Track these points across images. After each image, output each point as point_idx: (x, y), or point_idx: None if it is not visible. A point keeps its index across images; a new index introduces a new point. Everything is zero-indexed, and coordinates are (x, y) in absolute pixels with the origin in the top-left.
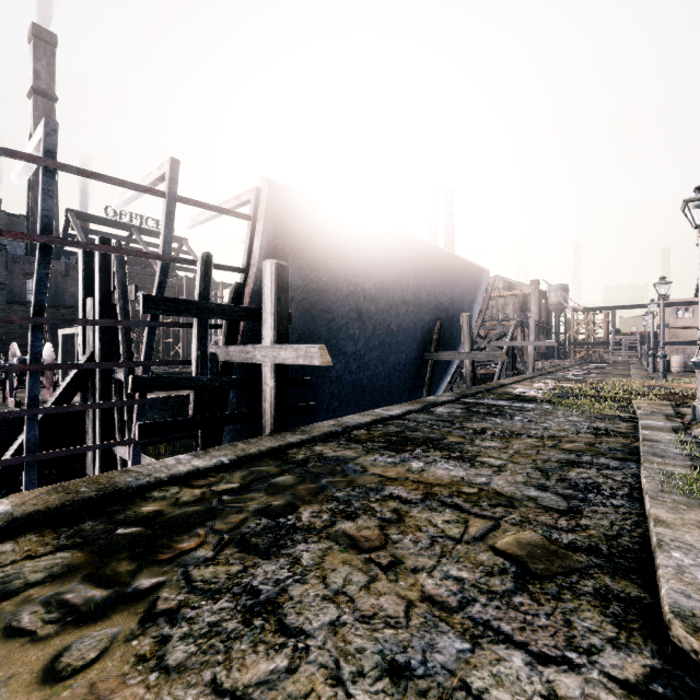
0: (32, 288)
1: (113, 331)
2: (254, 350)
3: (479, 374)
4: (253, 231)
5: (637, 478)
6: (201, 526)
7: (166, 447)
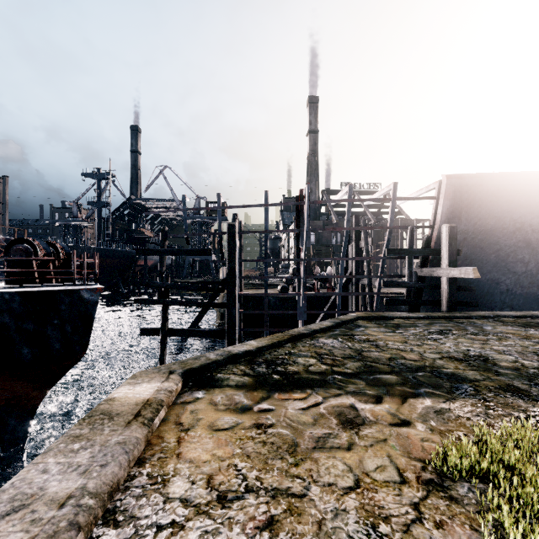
0: None
1: (360, 261)
2: (436, 270)
3: None
4: (436, 204)
5: None
6: (413, 327)
7: None
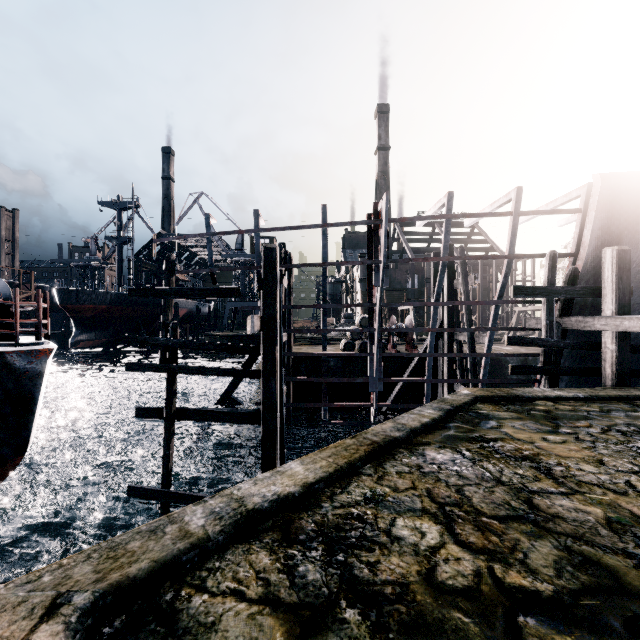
0: None
1: (454, 307)
2: (592, 320)
3: None
4: (582, 221)
5: None
6: (583, 420)
7: None
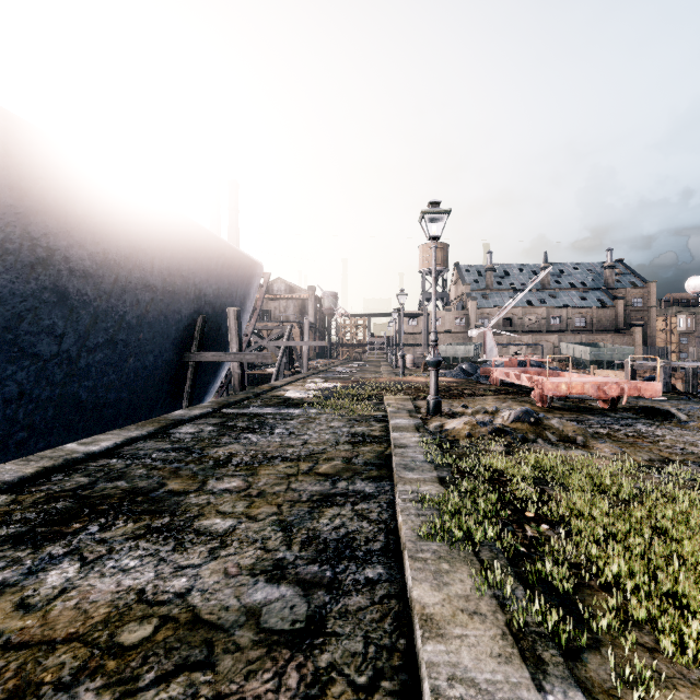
0: None
1: None
2: None
3: (260, 375)
4: None
5: (392, 509)
6: None
7: None
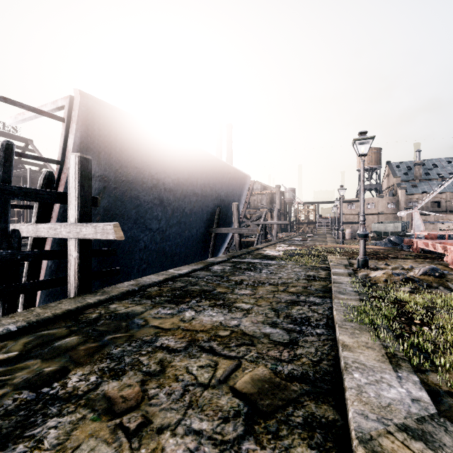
0: None
1: None
2: (60, 227)
3: (246, 241)
4: (67, 131)
5: (331, 310)
6: None
7: None
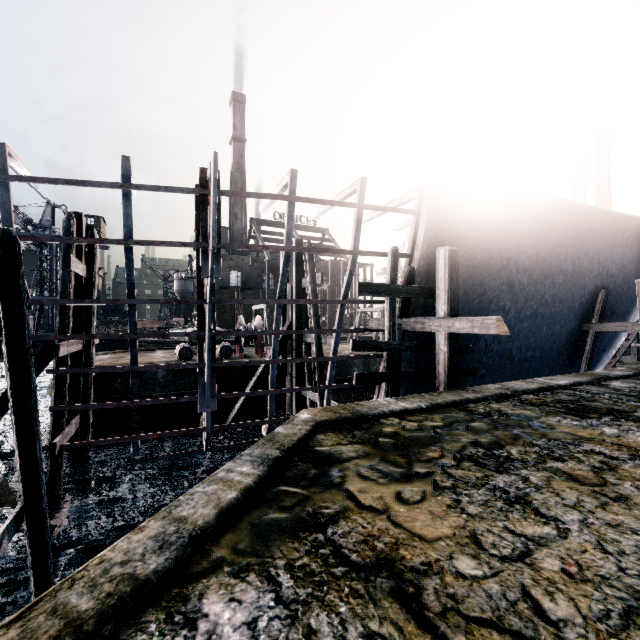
0: (232, 277)
1: (303, 307)
2: (428, 321)
3: None
4: (417, 222)
5: None
6: (434, 445)
7: (333, 396)
